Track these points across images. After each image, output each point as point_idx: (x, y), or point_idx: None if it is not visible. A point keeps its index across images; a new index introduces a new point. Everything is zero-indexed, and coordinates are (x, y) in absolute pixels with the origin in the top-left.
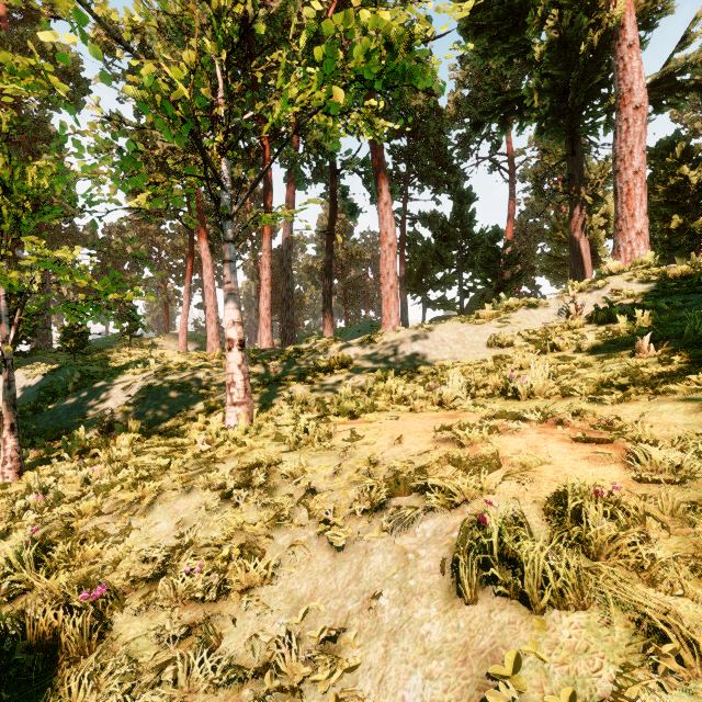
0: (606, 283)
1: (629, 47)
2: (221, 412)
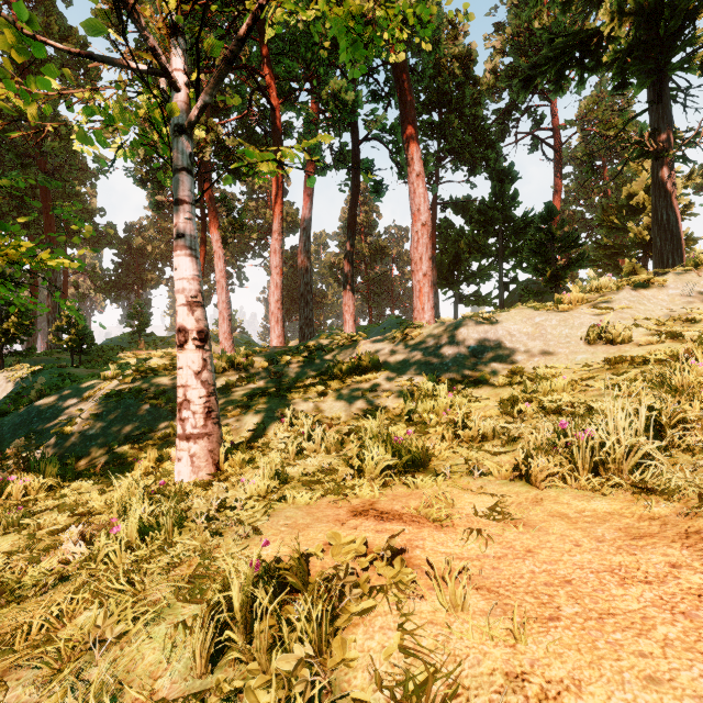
0: None
1: None
2: None
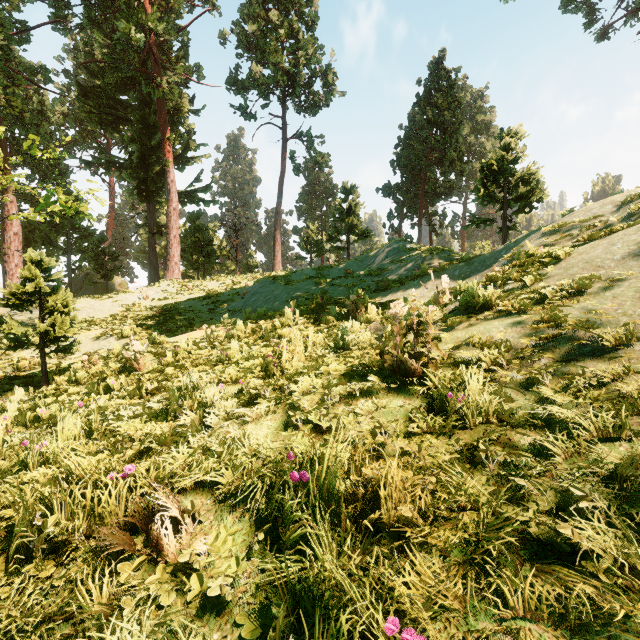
0: (159, 286)
1: (172, 182)
2: None
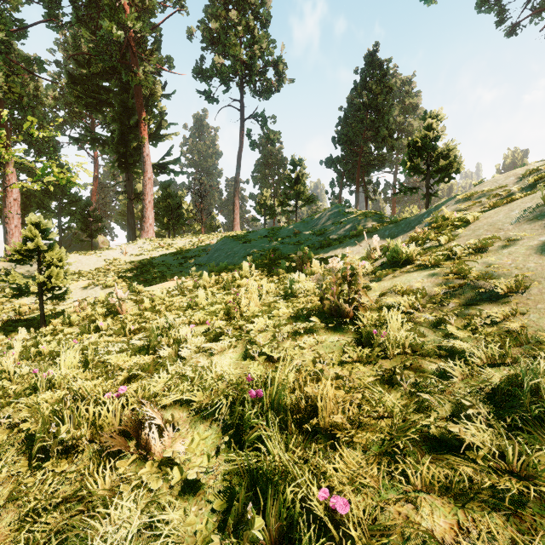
0: (136, 244)
1: (147, 155)
2: None
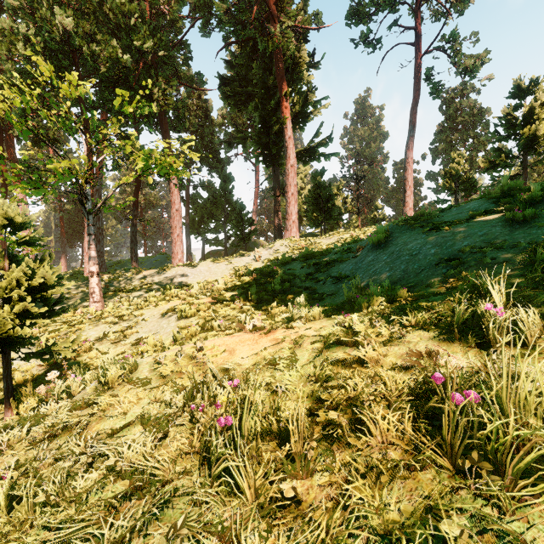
0: (273, 246)
1: (289, 138)
2: (80, 309)
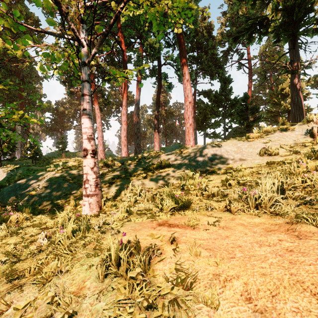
0: None
1: None
2: None
